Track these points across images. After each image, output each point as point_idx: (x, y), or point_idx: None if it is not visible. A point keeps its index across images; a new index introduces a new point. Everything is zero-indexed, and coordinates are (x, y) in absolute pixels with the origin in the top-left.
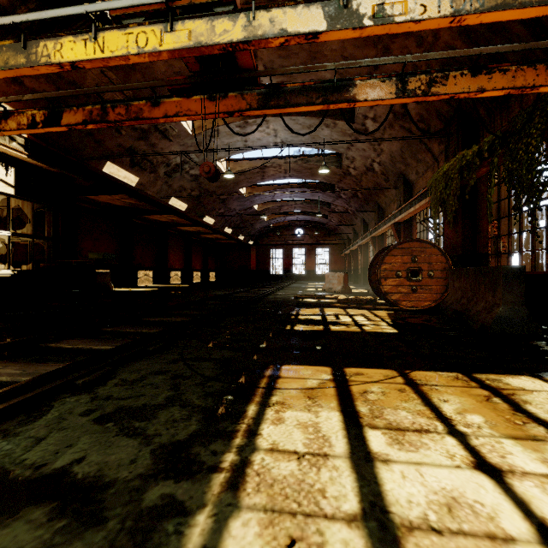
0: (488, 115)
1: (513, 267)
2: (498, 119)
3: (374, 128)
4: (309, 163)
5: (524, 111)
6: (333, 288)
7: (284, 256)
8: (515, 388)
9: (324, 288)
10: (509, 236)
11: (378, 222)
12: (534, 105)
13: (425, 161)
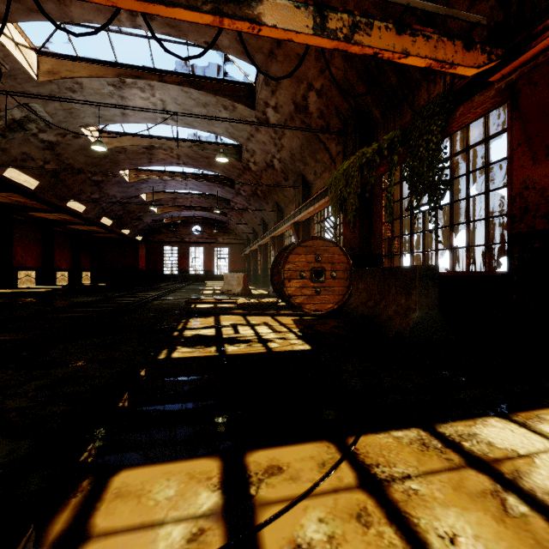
0: (382, 118)
1: (428, 267)
2: (392, 122)
3: (275, 118)
4: (206, 150)
5: (424, 108)
6: (232, 289)
7: (180, 255)
8: (507, 453)
9: (223, 291)
10: (402, 238)
11: (277, 222)
12: (451, 87)
13: (324, 161)
